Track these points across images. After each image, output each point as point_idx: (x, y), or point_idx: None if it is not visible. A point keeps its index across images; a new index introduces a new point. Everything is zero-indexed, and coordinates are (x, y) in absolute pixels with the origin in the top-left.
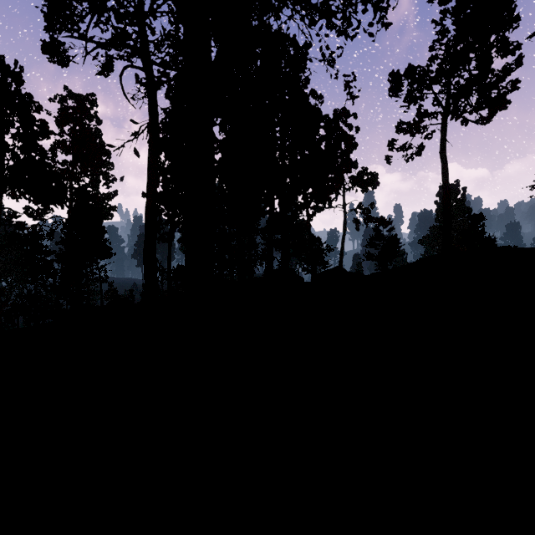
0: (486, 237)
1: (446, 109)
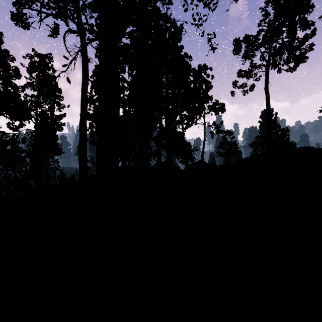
0: (290, 142)
1: (268, 62)
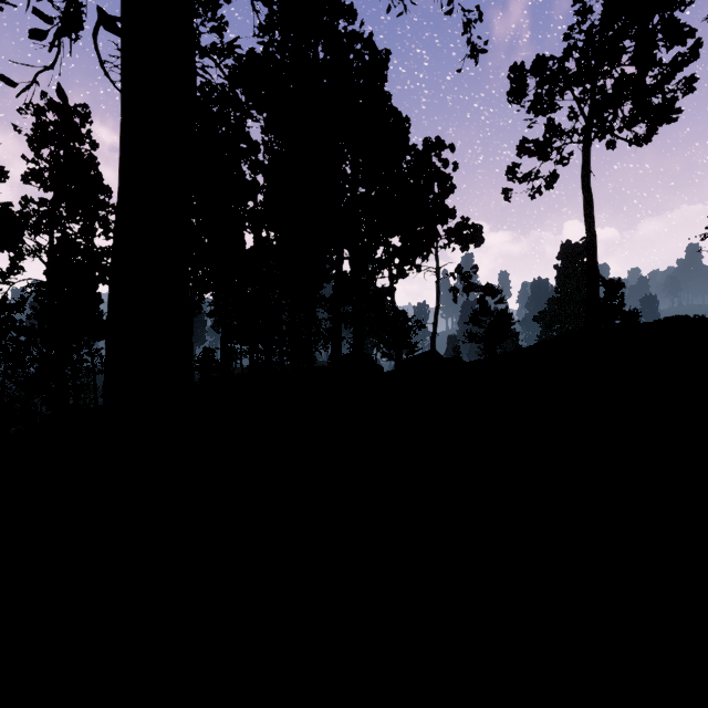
0: (625, 312)
1: (590, 120)
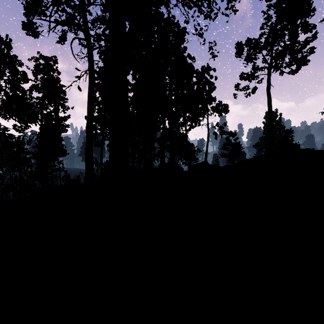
0: (294, 143)
1: (270, 65)
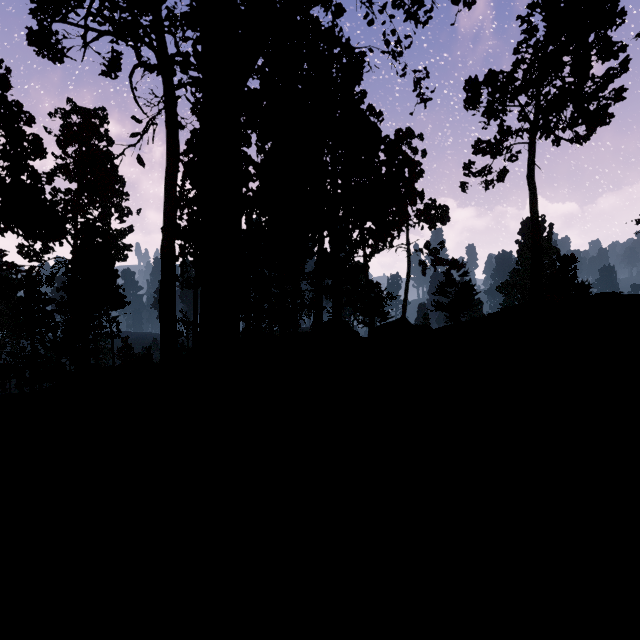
0: (578, 283)
1: (535, 124)
